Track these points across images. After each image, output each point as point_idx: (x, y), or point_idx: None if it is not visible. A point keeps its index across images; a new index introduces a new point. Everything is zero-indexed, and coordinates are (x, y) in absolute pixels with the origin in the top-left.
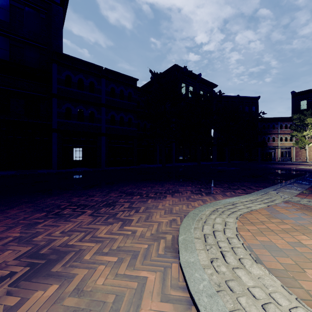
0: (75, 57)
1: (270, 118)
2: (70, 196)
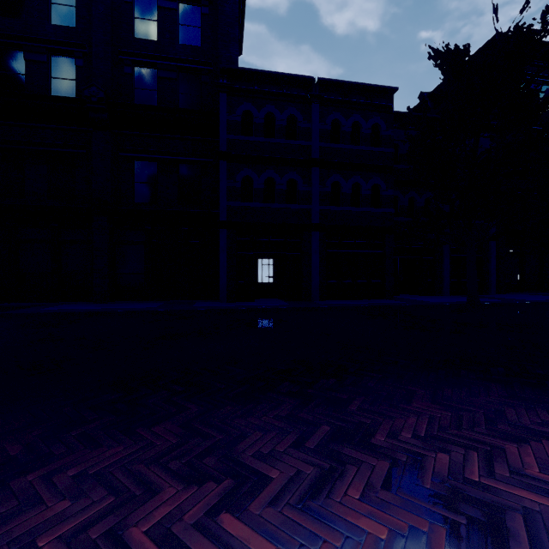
0: (258, 70)
1: None
2: (164, 458)
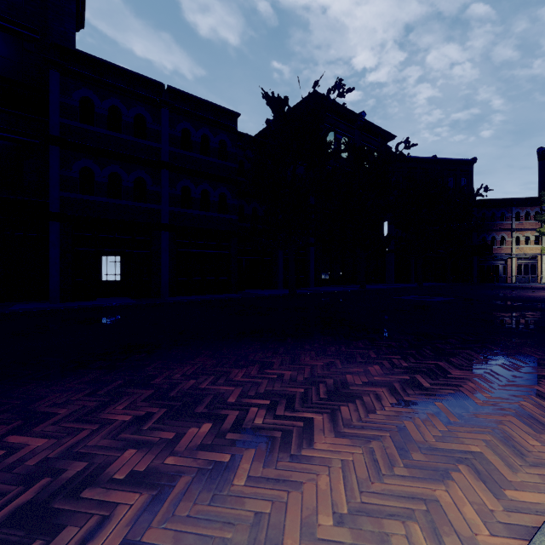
0: (101, 59)
1: (496, 200)
2: None
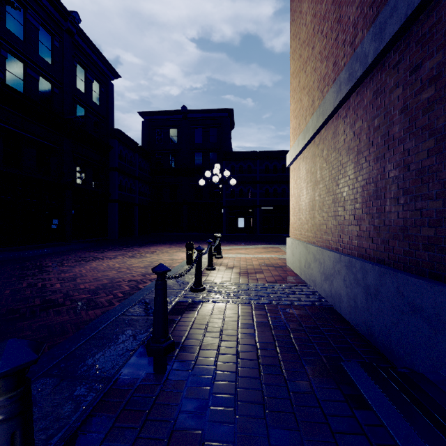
0: (236, 152)
1: None
2: None
